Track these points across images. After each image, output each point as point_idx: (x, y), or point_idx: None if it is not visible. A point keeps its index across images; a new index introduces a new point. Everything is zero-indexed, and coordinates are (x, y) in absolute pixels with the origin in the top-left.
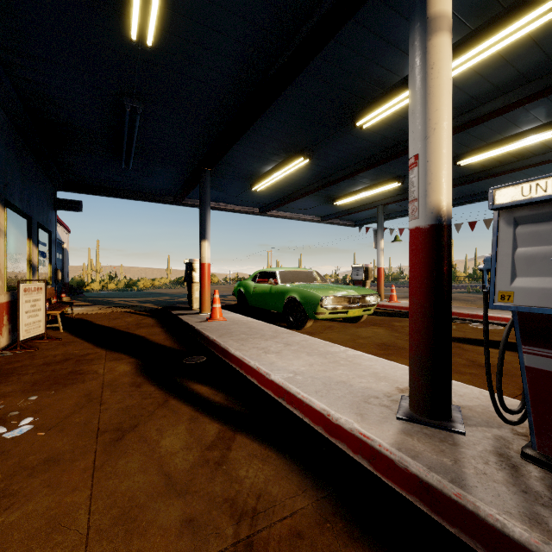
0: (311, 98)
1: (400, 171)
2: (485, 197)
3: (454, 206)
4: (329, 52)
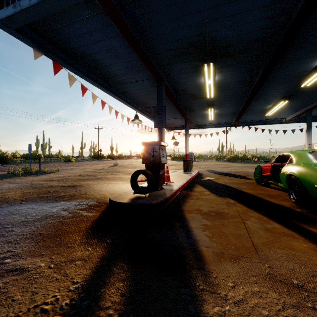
0: (315, 93)
1: (220, 94)
2: (141, 109)
3: (130, 105)
4: (314, 99)
